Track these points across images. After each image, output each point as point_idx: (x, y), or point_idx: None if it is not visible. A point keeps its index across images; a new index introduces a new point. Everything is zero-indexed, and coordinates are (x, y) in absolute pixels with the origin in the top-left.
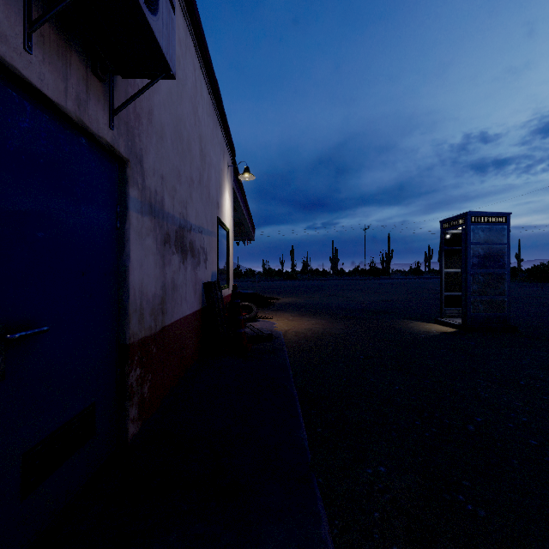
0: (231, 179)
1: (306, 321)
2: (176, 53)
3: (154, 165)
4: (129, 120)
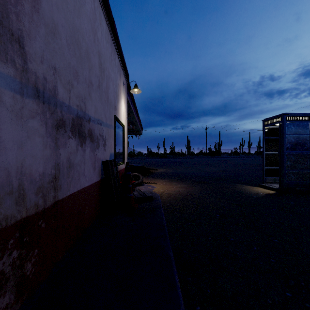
0: (126, 93)
1: (174, 185)
2: None
3: (43, 53)
4: None
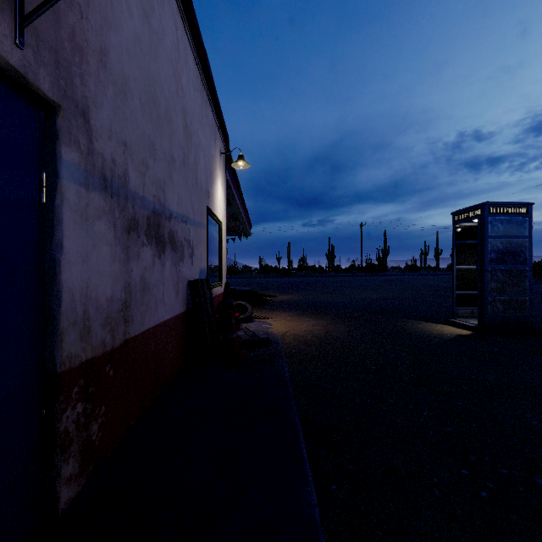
0: (224, 168)
1: (305, 321)
2: None
3: (111, 125)
4: (62, 49)
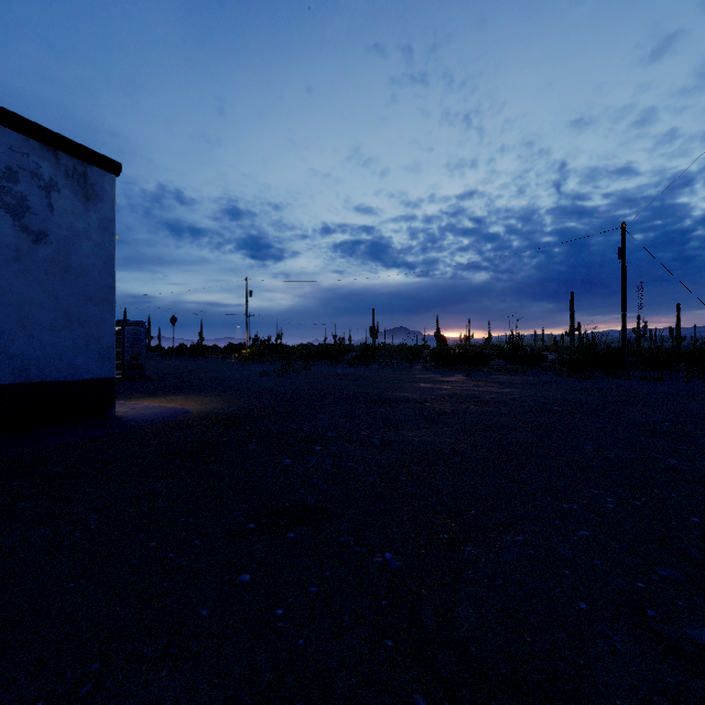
0: None
1: None
2: None
3: None
4: None
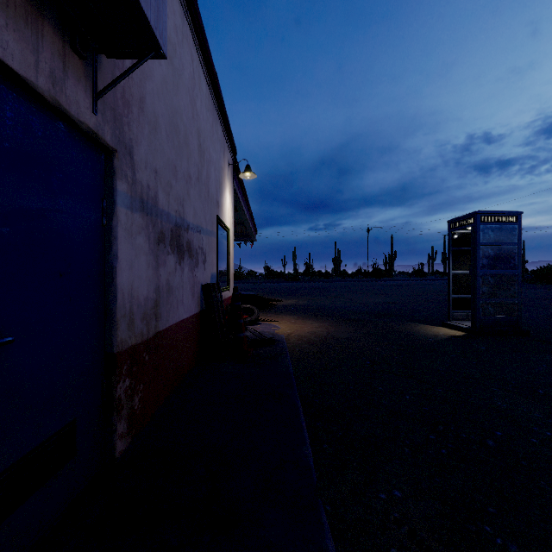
0: (231, 178)
1: (309, 324)
2: (171, 40)
3: (147, 157)
4: (117, 106)
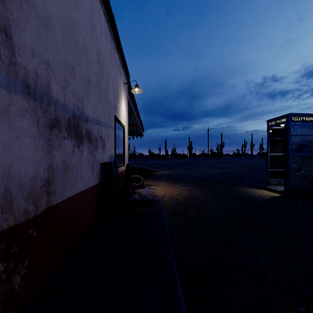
0: (126, 93)
1: (176, 187)
2: None
3: (34, 46)
4: None
